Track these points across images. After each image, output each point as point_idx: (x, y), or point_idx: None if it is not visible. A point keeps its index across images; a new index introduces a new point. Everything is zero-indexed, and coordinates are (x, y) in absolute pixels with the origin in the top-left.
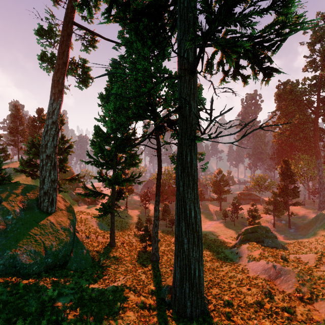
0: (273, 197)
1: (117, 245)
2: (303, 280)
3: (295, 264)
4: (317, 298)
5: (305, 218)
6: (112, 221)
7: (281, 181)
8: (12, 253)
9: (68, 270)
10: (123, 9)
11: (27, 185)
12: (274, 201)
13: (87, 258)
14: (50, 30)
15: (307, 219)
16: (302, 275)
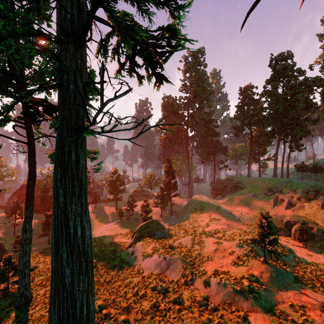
0: (161, 192)
1: None
2: (186, 264)
3: (179, 249)
4: (196, 277)
5: (181, 205)
6: None
7: (166, 177)
8: None
9: None
10: None
11: None
12: (161, 195)
13: None
14: None
15: (182, 206)
16: (185, 260)
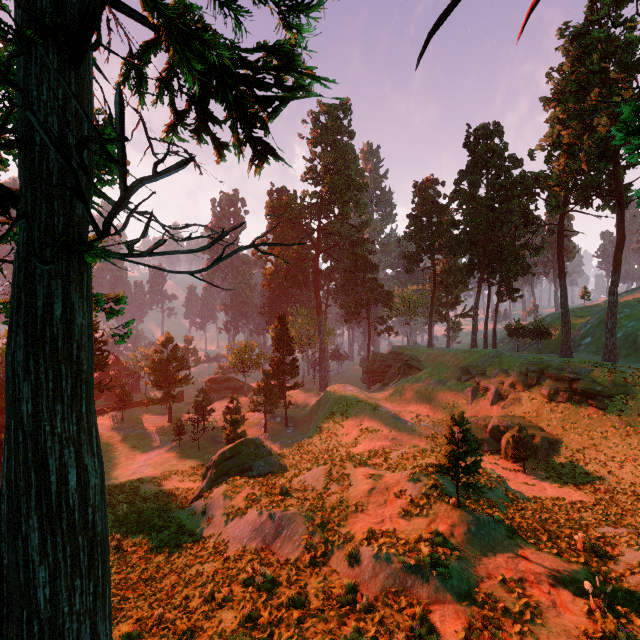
0: (265, 381)
1: None
2: (314, 524)
3: (300, 495)
4: (333, 547)
5: (306, 405)
6: None
7: (276, 351)
8: None
9: None
10: None
11: None
12: (266, 387)
13: None
14: None
15: (308, 406)
16: (312, 516)
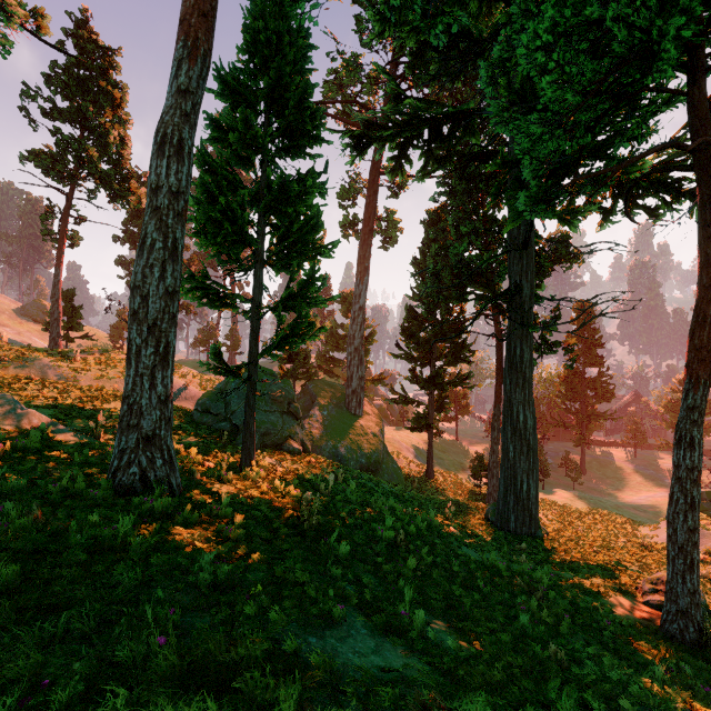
0: None
1: (437, 478)
2: None
3: None
4: None
5: None
6: (429, 441)
7: None
8: (334, 444)
9: (380, 479)
10: (441, 166)
11: (332, 382)
12: None
13: (399, 474)
14: (352, 189)
15: None
16: None
